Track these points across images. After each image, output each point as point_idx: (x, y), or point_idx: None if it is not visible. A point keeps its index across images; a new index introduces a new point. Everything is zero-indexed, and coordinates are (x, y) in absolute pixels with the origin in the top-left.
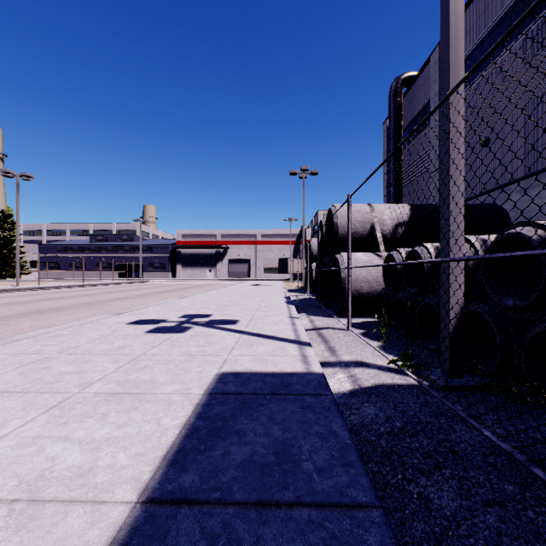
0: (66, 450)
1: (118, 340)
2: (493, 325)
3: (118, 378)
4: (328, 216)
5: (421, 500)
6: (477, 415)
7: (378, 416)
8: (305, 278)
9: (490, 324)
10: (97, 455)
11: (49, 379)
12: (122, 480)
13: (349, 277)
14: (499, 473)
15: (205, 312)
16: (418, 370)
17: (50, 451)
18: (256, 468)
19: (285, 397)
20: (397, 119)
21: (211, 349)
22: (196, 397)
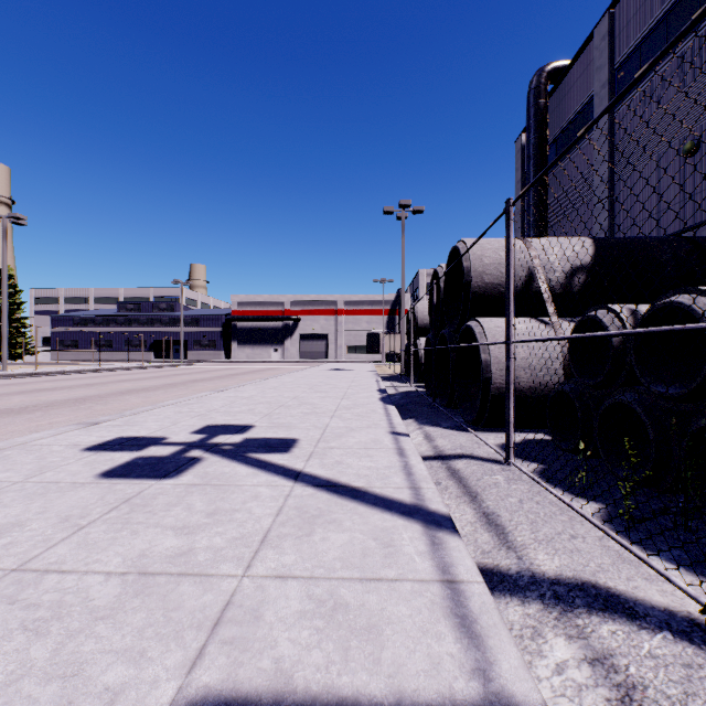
0: None
1: (13, 504)
2: None
3: None
4: (449, 260)
5: None
6: None
7: None
8: (406, 360)
9: None
10: None
11: None
12: None
13: (510, 361)
14: None
15: (243, 421)
16: None
17: None
18: None
19: None
20: (541, 130)
21: (207, 544)
22: None
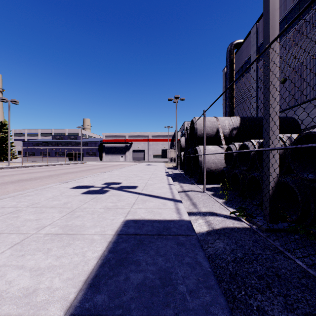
0: (20, 275)
1: (64, 199)
2: (297, 190)
3: (61, 223)
4: (191, 124)
5: (259, 311)
6: (289, 248)
7: (225, 249)
8: (177, 161)
9: (295, 189)
10: (40, 279)
11: (17, 224)
12: (55, 300)
13: (204, 160)
14: (310, 291)
15: (117, 181)
16: (248, 218)
17: (9, 276)
18: (147, 290)
19: (166, 237)
20: (231, 68)
21: (120, 204)
22: (109, 236)
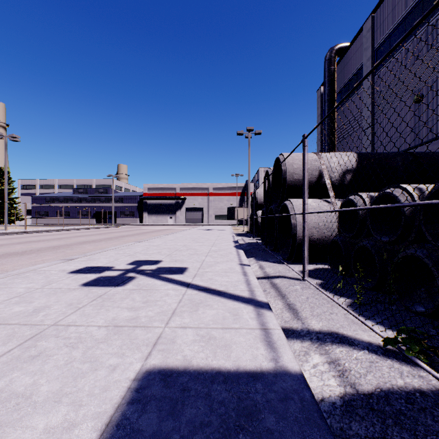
0: None
1: (41, 298)
2: None
3: None
4: (274, 165)
5: None
6: None
7: None
8: (250, 224)
9: None
10: None
11: None
12: None
13: (304, 223)
14: None
15: (155, 258)
16: None
17: None
18: None
19: None
20: (332, 85)
21: (145, 314)
22: None
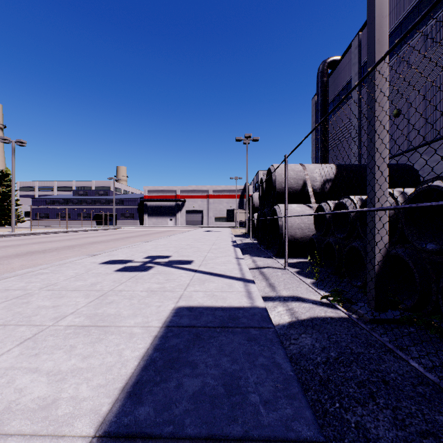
0: (34, 381)
1: (91, 278)
2: (413, 266)
3: (87, 312)
4: (267, 174)
5: (358, 429)
6: (402, 345)
7: (314, 347)
8: (248, 225)
9: (410, 265)
10: (62, 386)
11: (27, 312)
12: (82, 413)
13: (286, 225)
14: (429, 403)
15: (165, 254)
16: (347, 304)
17: (19, 383)
18: (207, 400)
19: (233, 330)
20: (324, 95)
21: (169, 286)
22: (155, 329)
